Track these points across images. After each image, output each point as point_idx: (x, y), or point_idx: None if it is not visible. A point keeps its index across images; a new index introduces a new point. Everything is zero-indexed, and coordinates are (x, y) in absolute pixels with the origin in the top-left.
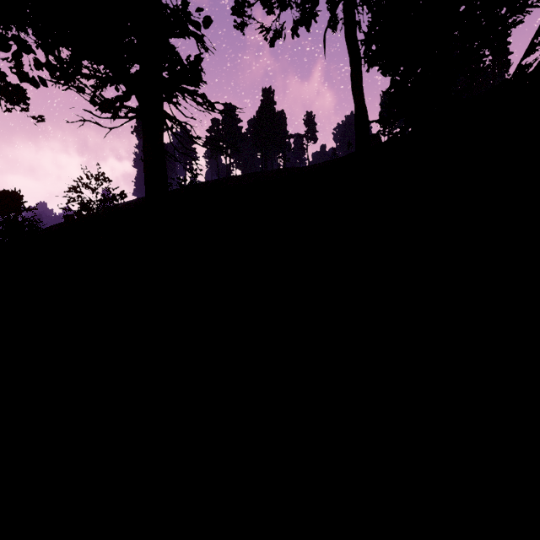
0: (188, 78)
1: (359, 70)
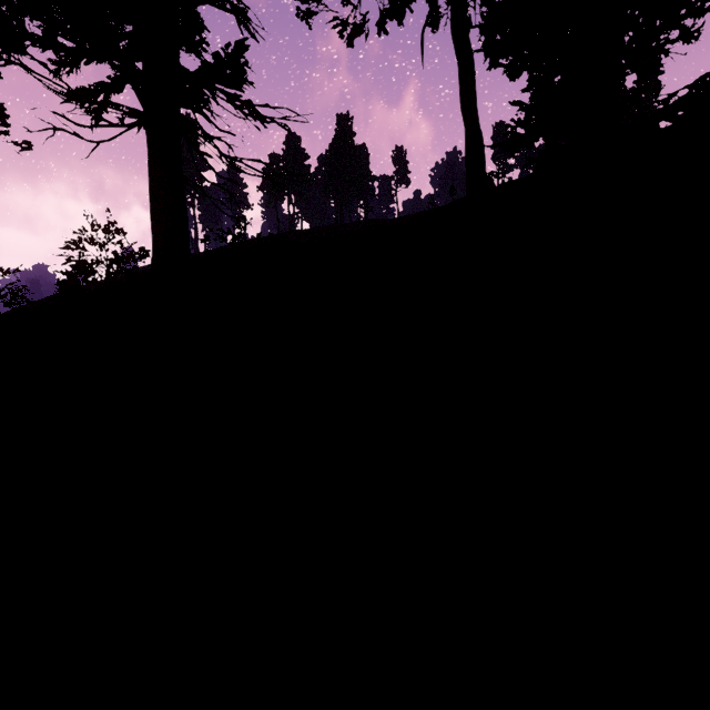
0: (225, 75)
1: (472, 79)
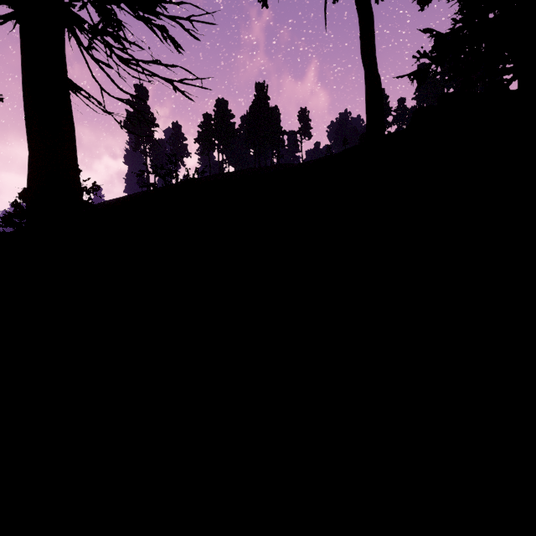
0: None
1: (371, 31)
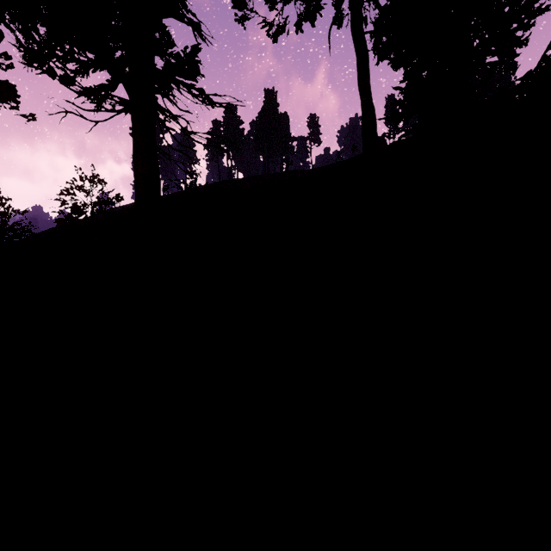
0: (184, 70)
1: (367, 67)
